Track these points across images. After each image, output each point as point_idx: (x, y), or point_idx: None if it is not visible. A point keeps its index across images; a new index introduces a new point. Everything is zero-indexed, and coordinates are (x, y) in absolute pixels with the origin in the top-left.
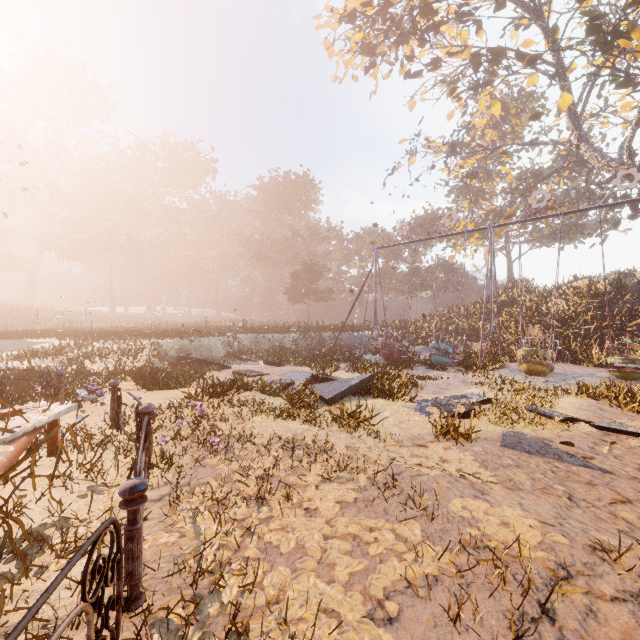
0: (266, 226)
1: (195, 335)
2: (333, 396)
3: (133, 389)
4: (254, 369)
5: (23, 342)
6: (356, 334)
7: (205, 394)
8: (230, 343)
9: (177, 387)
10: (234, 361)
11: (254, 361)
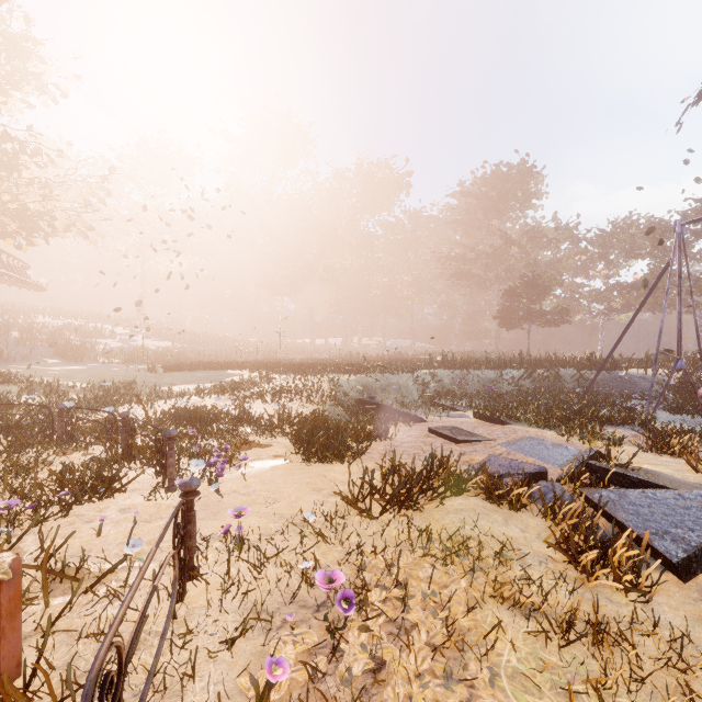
0: (468, 237)
1: (382, 371)
2: (689, 554)
3: (283, 455)
4: (460, 426)
5: (223, 373)
6: (622, 374)
7: (375, 500)
8: (425, 382)
9: (339, 462)
10: (430, 408)
11: (459, 411)
